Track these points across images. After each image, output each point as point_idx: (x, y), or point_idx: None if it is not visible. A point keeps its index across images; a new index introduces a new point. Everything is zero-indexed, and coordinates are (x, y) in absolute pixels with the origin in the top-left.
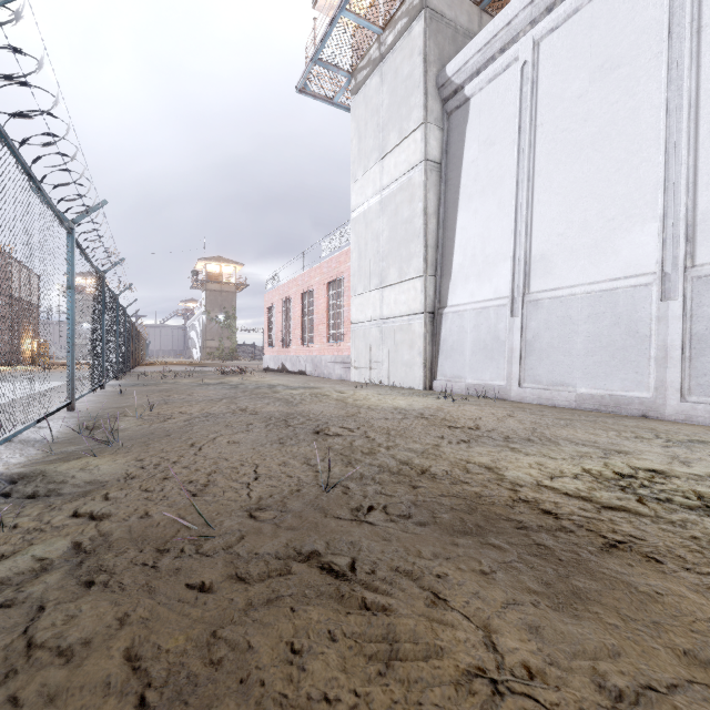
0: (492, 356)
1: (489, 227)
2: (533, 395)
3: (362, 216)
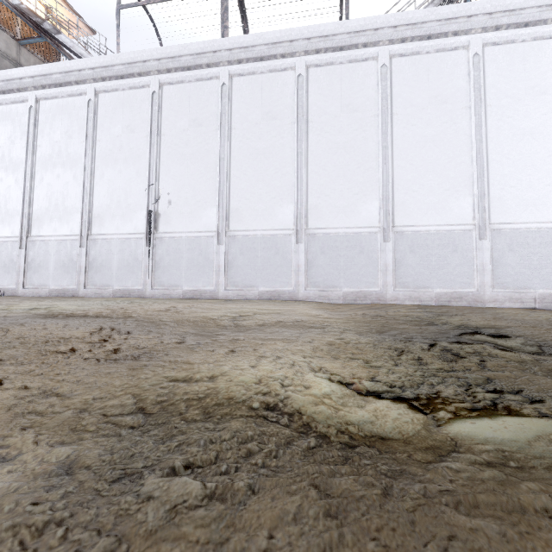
0: (9, 271)
1: (10, 193)
2: (30, 292)
3: None
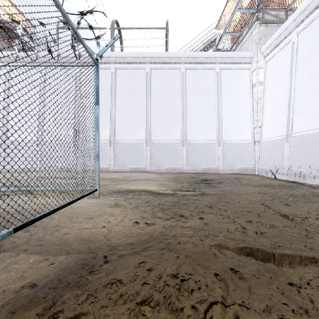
0: None
1: None
2: (8, 169)
3: None
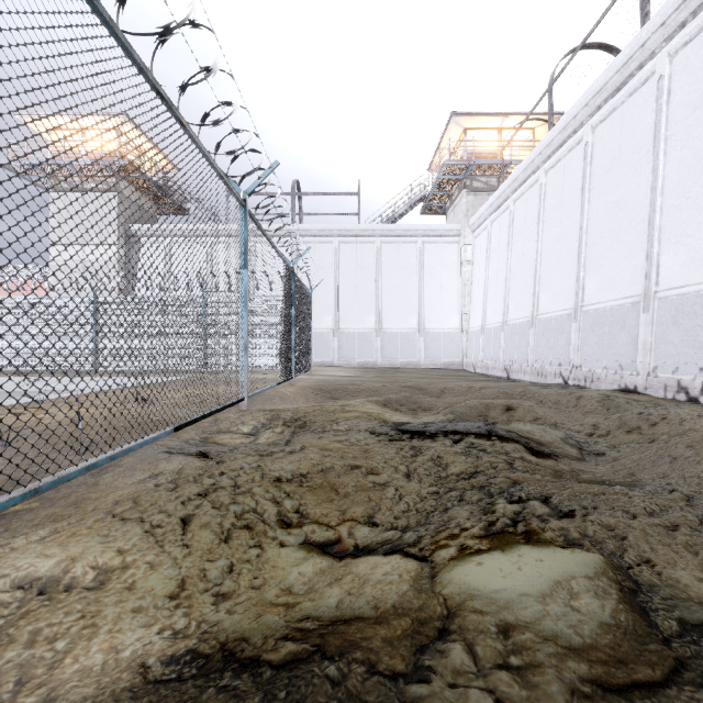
0: None
1: None
2: None
3: (63, 268)
